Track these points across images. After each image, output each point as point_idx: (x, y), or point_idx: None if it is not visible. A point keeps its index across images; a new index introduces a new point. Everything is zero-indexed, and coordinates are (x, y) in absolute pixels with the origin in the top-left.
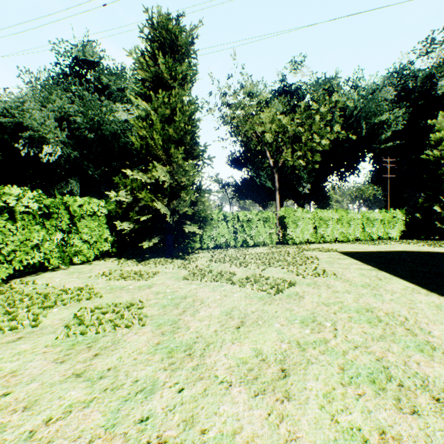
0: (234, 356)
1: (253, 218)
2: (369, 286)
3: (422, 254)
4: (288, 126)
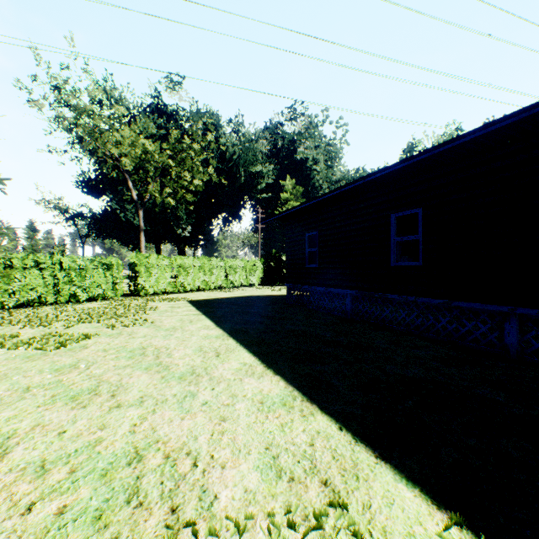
0: None
1: (87, 264)
2: (173, 328)
3: (257, 298)
4: (156, 155)
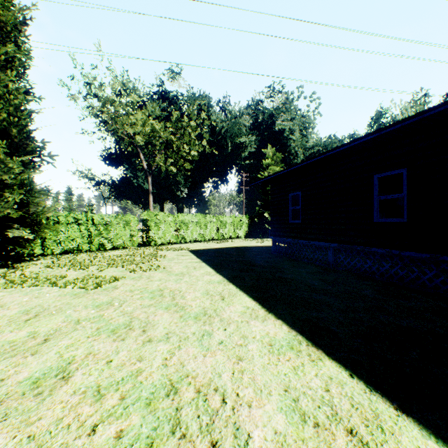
0: (5, 340)
1: (112, 221)
2: (182, 274)
3: (245, 248)
4: (161, 132)
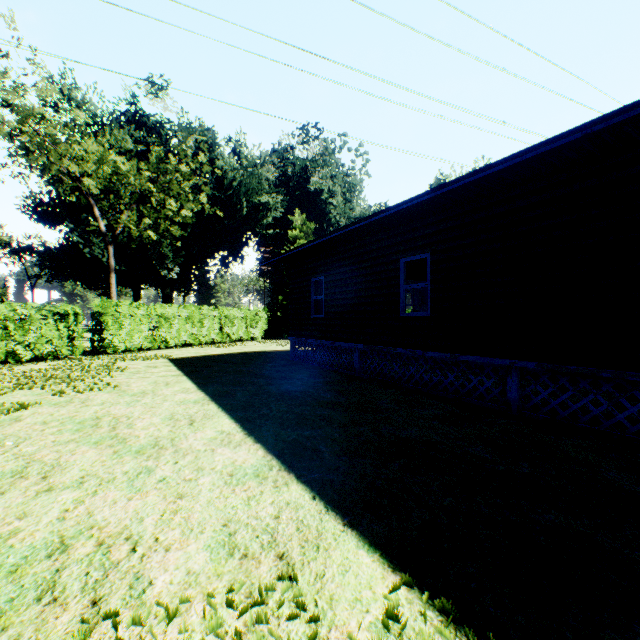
0: None
1: (32, 314)
2: (143, 393)
3: (256, 354)
4: (131, 177)
